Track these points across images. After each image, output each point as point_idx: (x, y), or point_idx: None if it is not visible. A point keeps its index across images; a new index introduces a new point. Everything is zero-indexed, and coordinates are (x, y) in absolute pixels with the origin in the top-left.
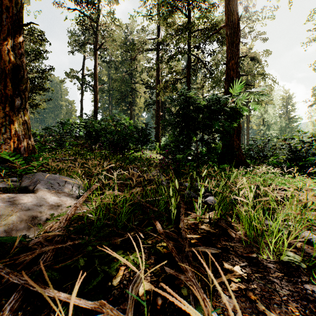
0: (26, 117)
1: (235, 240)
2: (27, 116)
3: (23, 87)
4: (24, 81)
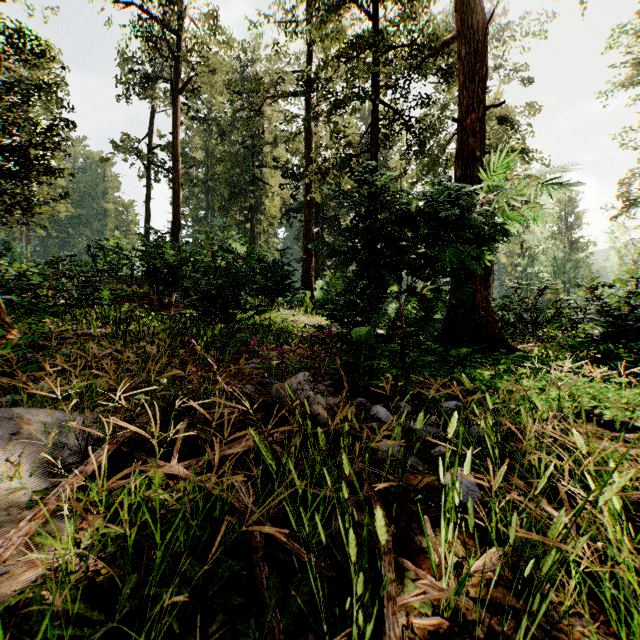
0: None
1: None
2: None
3: None
4: None
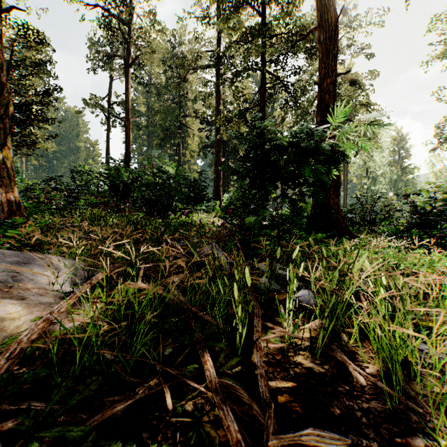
0: (7, 159)
1: (367, 394)
2: (10, 157)
3: (2, 110)
4: (4, 102)
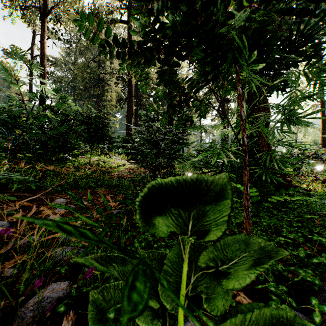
0: None
1: None
2: None
3: None
4: None
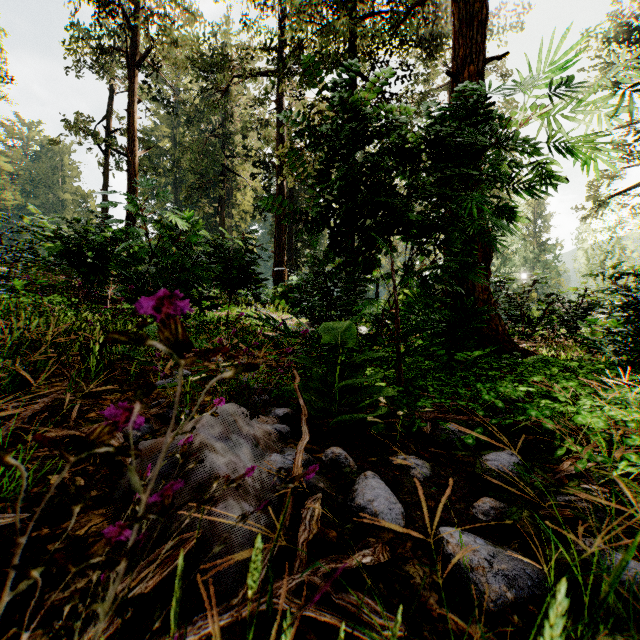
0: None
1: None
2: None
3: None
4: None
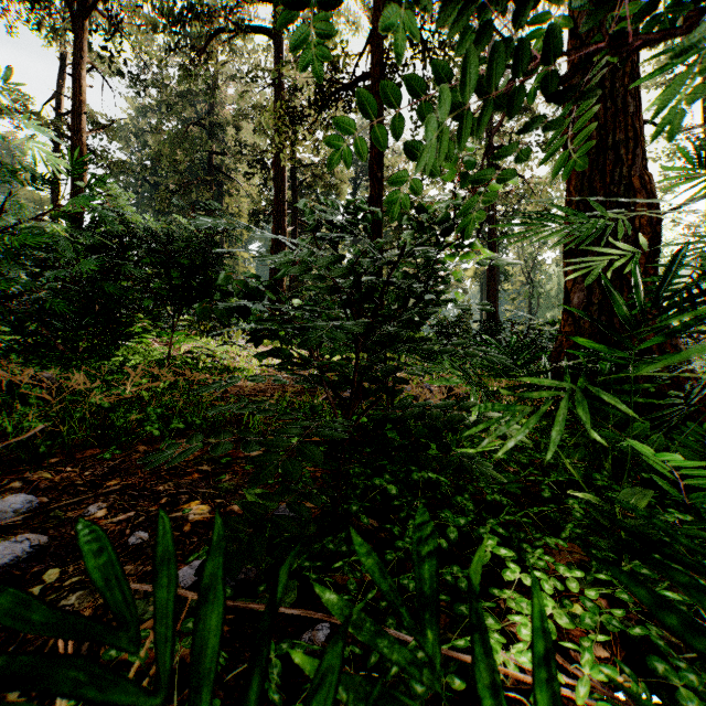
0: None
1: None
2: None
3: None
4: None
